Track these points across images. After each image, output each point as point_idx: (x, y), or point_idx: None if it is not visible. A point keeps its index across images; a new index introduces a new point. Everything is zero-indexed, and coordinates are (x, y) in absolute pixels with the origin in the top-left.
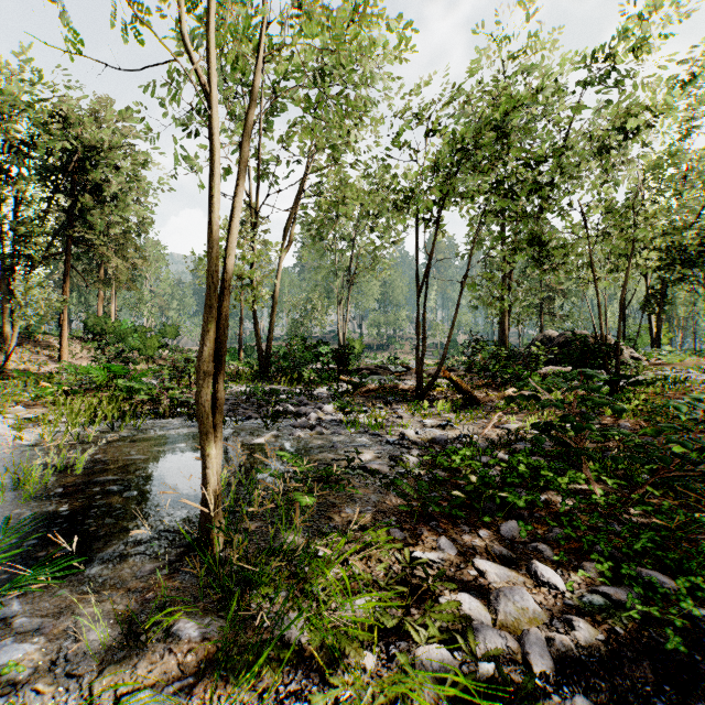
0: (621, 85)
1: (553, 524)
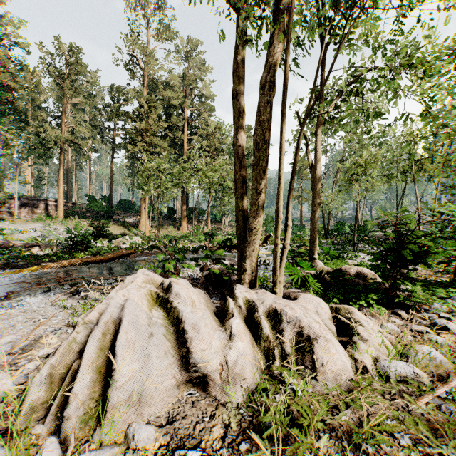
0: None
1: None
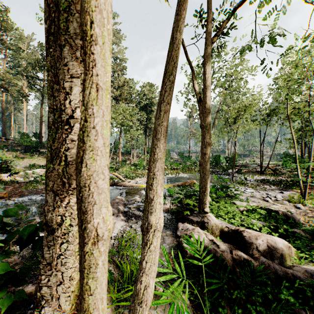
0: None
1: (276, 185)
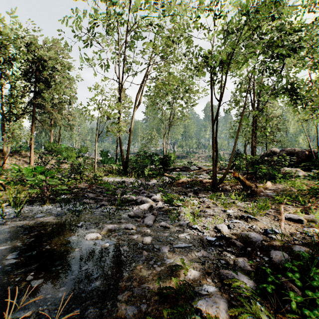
0: None
1: None
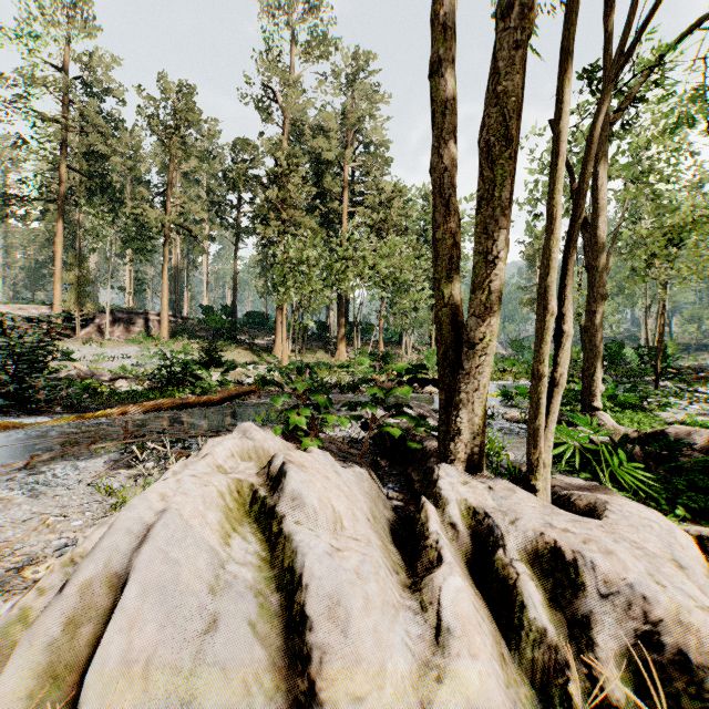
0: None
1: None
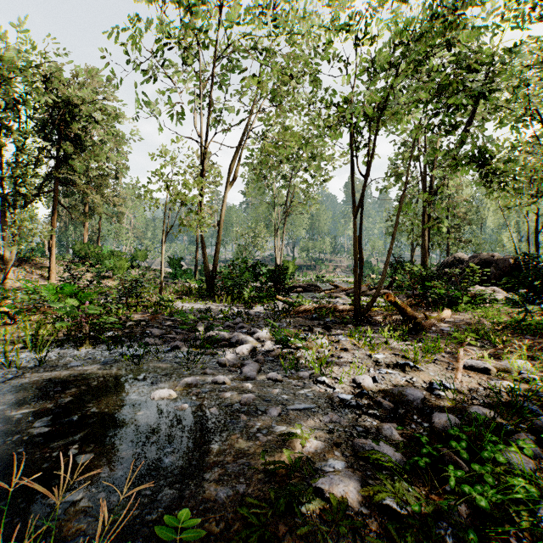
0: (541, 21)
1: None
